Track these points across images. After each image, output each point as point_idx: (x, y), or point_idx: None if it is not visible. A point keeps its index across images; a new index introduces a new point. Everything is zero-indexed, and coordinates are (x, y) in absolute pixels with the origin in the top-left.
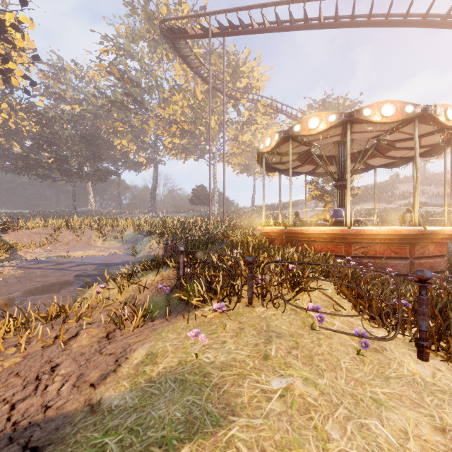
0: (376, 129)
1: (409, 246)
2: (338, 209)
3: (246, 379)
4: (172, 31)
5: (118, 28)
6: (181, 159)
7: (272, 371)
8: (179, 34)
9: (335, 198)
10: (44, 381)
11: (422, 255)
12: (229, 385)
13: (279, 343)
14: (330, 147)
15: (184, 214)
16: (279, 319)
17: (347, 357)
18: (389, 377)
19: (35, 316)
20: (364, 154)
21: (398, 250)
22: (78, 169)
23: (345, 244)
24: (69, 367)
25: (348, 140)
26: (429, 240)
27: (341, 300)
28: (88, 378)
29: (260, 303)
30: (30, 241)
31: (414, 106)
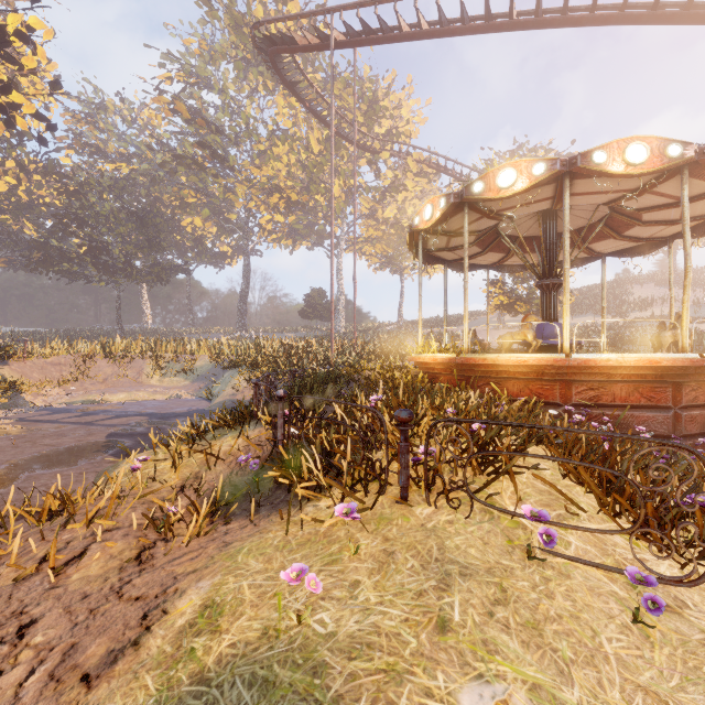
0: (613, 188)
1: (673, 388)
2: (544, 324)
3: (403, 685)
4: (271, 41)
5: (187, 41)
6: (286, 247)
7: (460, 663)
8: (282, 45)
9: (532, 307)
10: None
11: (694, 402)
12: (368, 701)
13: (467, 590)
14: (529, 222)
15: (292, 334)
16: (461, 533)
17: (611, 626)
18: None
19: (19, 512)
20: (587, 233)
21: (653, 394)
22: (125, 263)
23: (561, 384)
24: (53, 628)
25: (566, 207)
26: None
27: (572, 490)
28: (83, 657)
29: (423, 497)
30: (43, 376)
31: (682, 145)
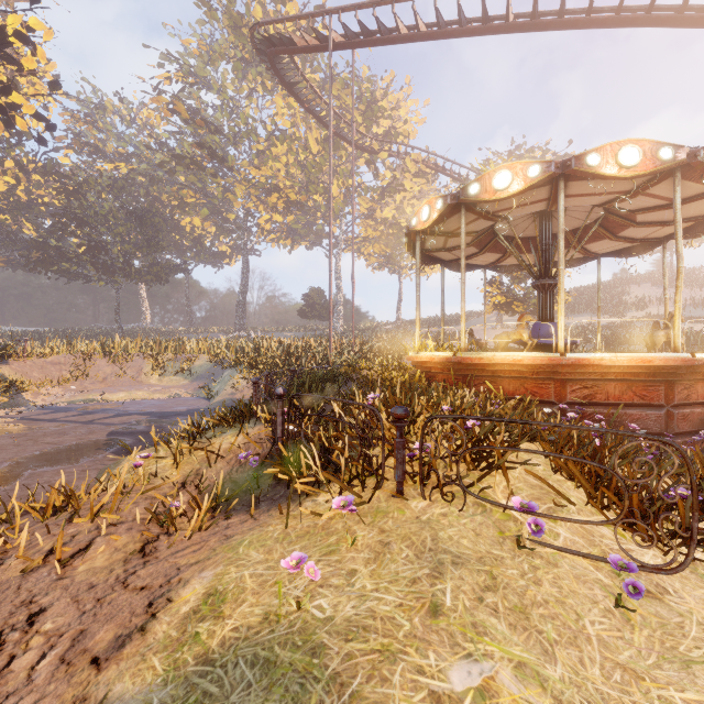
0: (607, 190)
1: (665, 386)
2: (540, 324)
3: (396, 664)
4: (270, 42)
5: (186, 42)
6: (285, 247)
7: (450, 643)
8: (280, 46)
9: (530, 307)
10: (9, 647)
11: (687, 401)
12: (363, 678)
13: (458, 578)
14: (525, 223)
15: (290, 333)
16: (454, 525)
17: (594, 610)
18: (690, 660)
19: (25, 507)
20: (582, 234)
21: (646, 392)
22: (124, 262)
23: (556, 383)
24: (62, 616)
25: (561, 208)
26: (698, 376)
27: (563, 485)
28: (92, 642)
29: (419, 491)
30: (43, 376)
31: (674, 148)
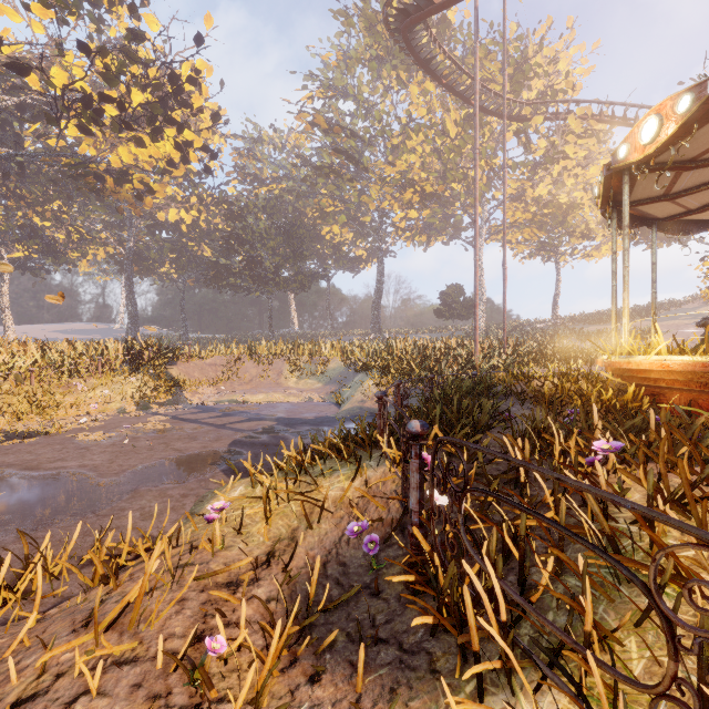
0: None
1: None
2: None
3: None
4: (404, 13)
5: (325, 57)
6: (420, 245)
7: None
8: (415, 13)
9: None
10: None
11: None
12: None
13: None
14: None
15: (426, 335)
16: None
17: None
18: None
19: (70, 566)
20: None
21: None
22: (274, 273)
23: None
24: None
25: None
26: None
27: None
28: None
29: None
30: (202, 376)
31: None
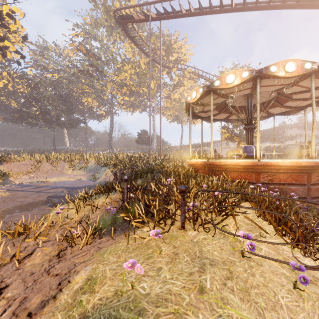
0: (279, 83)
1: (307, 175)
2: (247, 146)
3: None
4: (123, 17)
5: (85, 18)
6: (130, 111)
7: (210, 309)
8: (127, 19)
9: (241, 138)
10: None
11: (317, 182)
12: None
13: (213, 272)
14: (240, 99)
15: (132, 151)
16: (210, 244)
17: (283, 290)
18: None
19: (4, 233)
20: (267, 104)
21: (298, 178)
22: (57, 118)
23: (255, 173)
24: (16, 289)
25: (258, 92)
26: None
27: (262, 223)
28: (29, 304)
29: (192, 226)
30: (19, 170)
31: (311, 63)
